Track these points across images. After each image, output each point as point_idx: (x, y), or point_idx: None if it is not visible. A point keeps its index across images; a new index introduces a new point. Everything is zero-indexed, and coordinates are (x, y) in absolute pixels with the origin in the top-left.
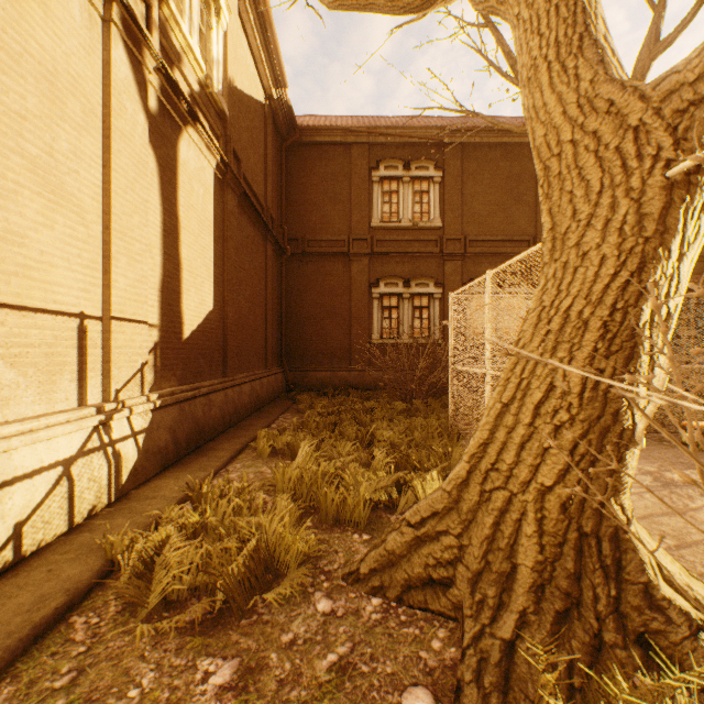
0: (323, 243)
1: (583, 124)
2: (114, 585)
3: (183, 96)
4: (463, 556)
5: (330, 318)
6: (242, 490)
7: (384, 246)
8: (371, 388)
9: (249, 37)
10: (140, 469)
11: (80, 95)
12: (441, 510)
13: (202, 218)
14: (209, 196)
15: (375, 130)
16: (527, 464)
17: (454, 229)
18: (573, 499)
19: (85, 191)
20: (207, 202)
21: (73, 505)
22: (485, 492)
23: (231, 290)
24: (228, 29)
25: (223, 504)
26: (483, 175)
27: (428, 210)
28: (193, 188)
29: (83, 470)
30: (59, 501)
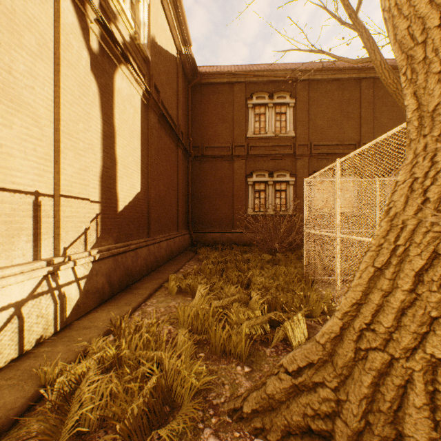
0: (215, 149)
1: None
2: (41, 411)
3: (117, 42)
4: (341, 410)
5: (220, 198)
6: (152, 325)
7: (255, 150)
8: (247, 244)
9: (165, 11)
10: (81, 305)
11: (35, 31)
12: (316, 362)
13: (132, 129)
14: (137, 114)
15: (250, 73)
16: (410, 331)
17: (303, 137)
18: None
19: (39, 103)
20: (136, 119)
21: (22, 337)
22: (360, 350)
23: (153, 179)
24: (151, 2)
25: (136, 338)
26: (323, 101)
27: (285, 125)
28: (125, 108)
29: (32, 309)
30: (10, 335)
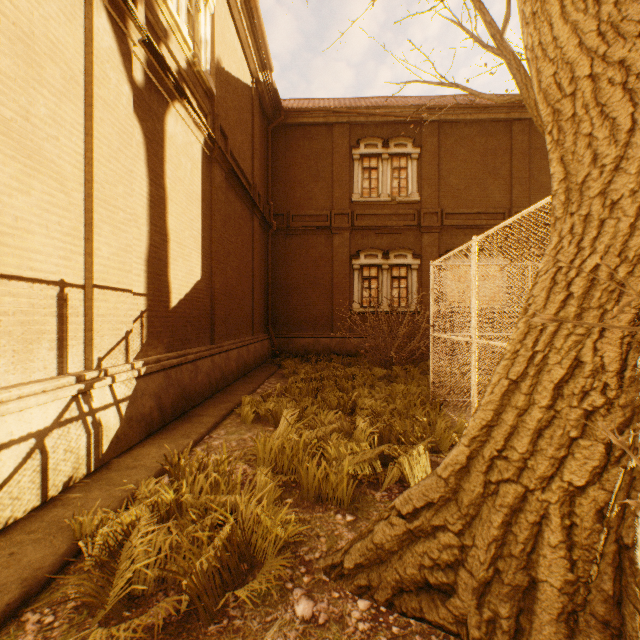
0: (307, 218)
1: (605, 54)
2: (78, 572)
3: (169, 70)
4: (466, 558)
5: (313, 288)
6: (221, 462)
7: (364, 220)
8: (351, 354)
9: (236, 23)
10: (122, 437)
11: (60, 61)
12: (437, 501)
13: (190, 191)
14: (197, 170)
15: (356, 110)
16: (547, 456)
17: (431, 203)
18: (613, 505)
19: (65, 158)
20: (195, 177)
21: (46, 478)
22: (491, 483)
23: (219, 261)
24: (215, 12)
25: (201, 478)
26: (459, 151)
27: (406, 185)
28: (180, 162)
29: (58, 441)
30: (31, 474)
